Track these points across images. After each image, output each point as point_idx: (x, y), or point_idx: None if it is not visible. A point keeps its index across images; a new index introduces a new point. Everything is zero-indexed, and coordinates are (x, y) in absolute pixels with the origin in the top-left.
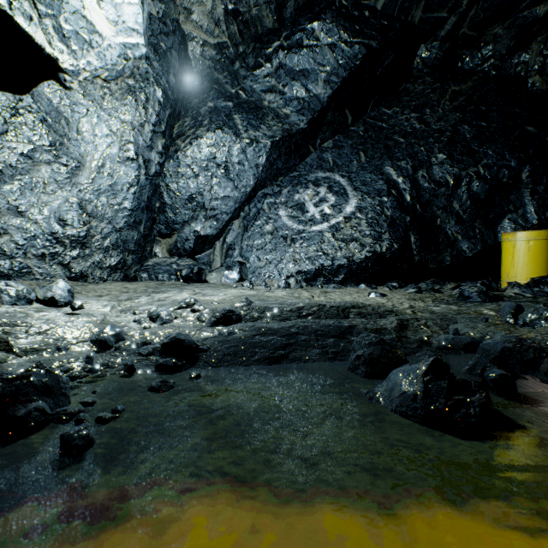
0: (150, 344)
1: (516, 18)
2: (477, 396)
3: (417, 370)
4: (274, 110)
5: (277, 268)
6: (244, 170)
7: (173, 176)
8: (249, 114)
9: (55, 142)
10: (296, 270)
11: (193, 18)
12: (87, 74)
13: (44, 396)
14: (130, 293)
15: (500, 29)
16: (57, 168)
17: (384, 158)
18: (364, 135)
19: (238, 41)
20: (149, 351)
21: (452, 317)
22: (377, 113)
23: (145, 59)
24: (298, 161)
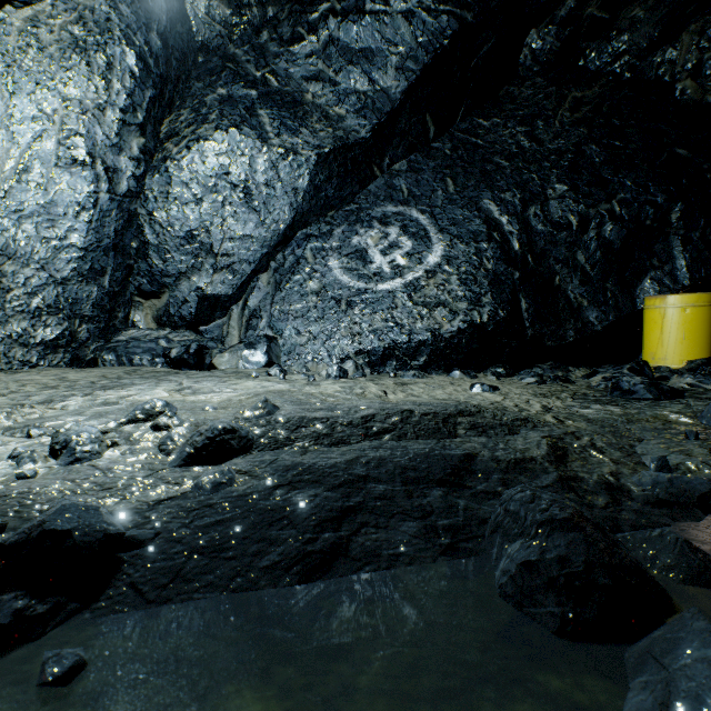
0: (0, 530)
1: None
2: None
3: None
4: (321, 107)
5: (326, 346)
6: (275, 197)
7: (159, 200)
8: (283, 110)
9: None
10: (355, 349)
11: None
12: None
13: None
14: (59, 389)
15: (641, 10)
16: None
17: (482, 188)
18: (452, 155)
19: None
20: None
21: (627, 428)
22: (469, 125)
23: None
24: (357, 188)
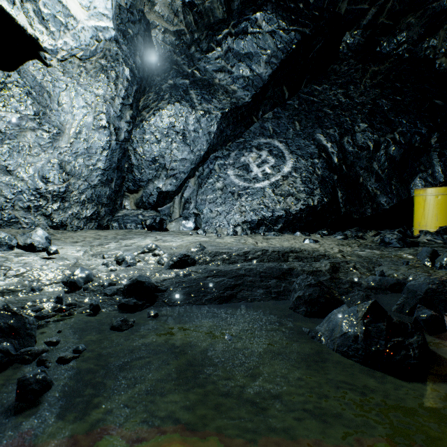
0: (115, 285)
1: (427, 9)
2: (415, 338)
3: (356, 312)
4: (223, 86)
5: (226, 218)
6: (198, 137)
7: (139, 142)
8: (203, 90)
9: (38, 112)
10: (242, 220)
11: (155, 9)
12: (64, 52)
13: (8, 338)
14: (102, 239)
15: (413, 19)
16: (41, 134)
17: (316, 127)
18: (298, 108)
19: (193, 29)
20: (113, 291)
21: (377, 260)
22: (309, 89)
23: (116, 43)
24: (243, 129)
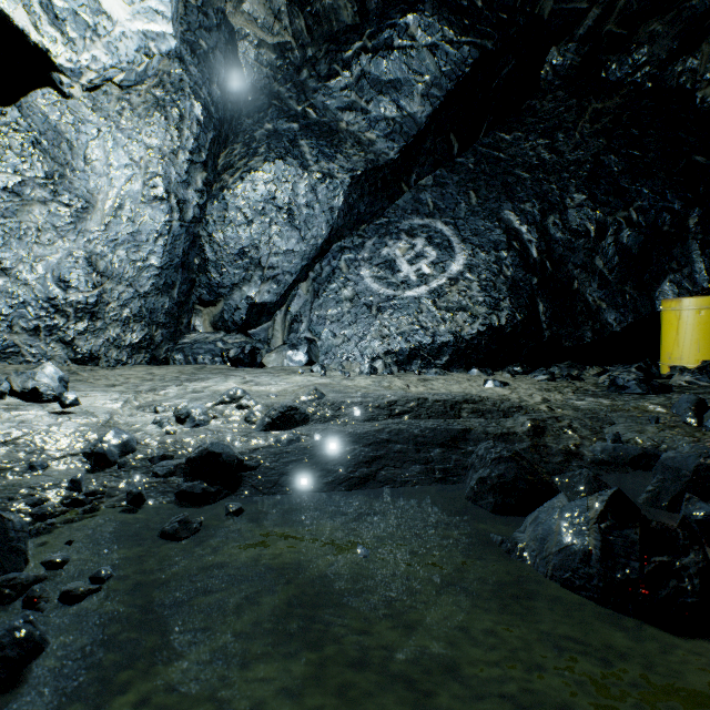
0: (172, 458)
1: (682, 9)
2: (691, 557)
3: (586, 509)
4: (354, 134)
5: (359, 347)
6: (314, 215)
7: (218, 223)
8: (321, 139)
9: (52, 173)
10: (384, 349)
11: (244, 8)
12: (93, 74)
13: None
14: (155, 381)
15: (659, 25)
16: (56, 209)
17: (503, 200)
18: (475, 169)
19: (306, 41)
20: (169, 470)
21: (606, 415)
22: (492, 139)
23: (179, 62)
24: (386, 203)
